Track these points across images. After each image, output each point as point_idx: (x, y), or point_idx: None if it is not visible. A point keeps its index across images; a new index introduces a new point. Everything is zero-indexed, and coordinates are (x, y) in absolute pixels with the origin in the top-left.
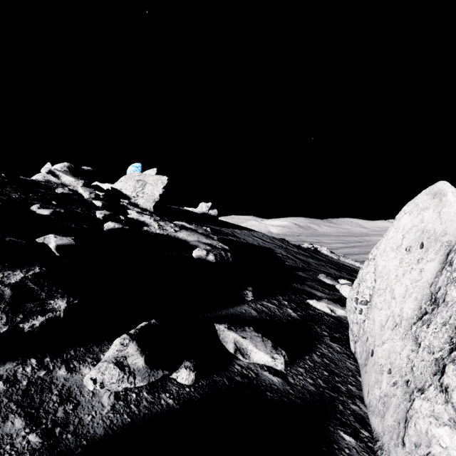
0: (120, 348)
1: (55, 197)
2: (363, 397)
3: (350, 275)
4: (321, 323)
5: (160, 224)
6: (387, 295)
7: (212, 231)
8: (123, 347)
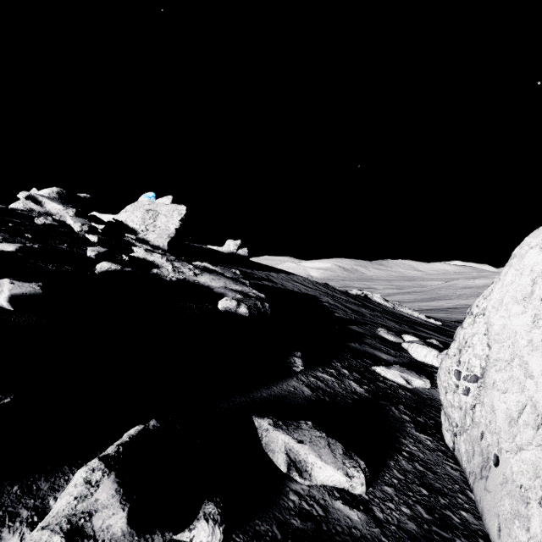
0: (83, 491)
1: (34, 229)
2: (488, 534)
3: (413, 328)
4: (397, 402)
5: (175, 266)
6: (515, 370)
7: (243, 274)
8: (89, 489)
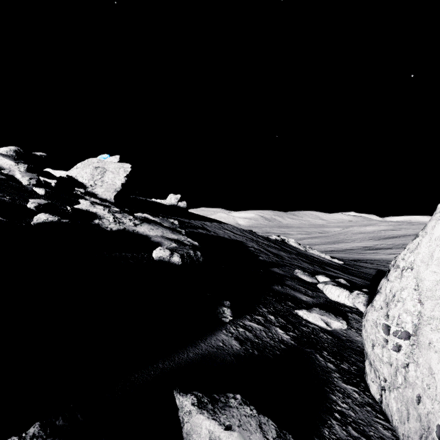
0: None
1: None
2: None
3: (323, 268)
4: (321, 347)
5: (116, 217)
6: None
7: (180, 223)
8: None
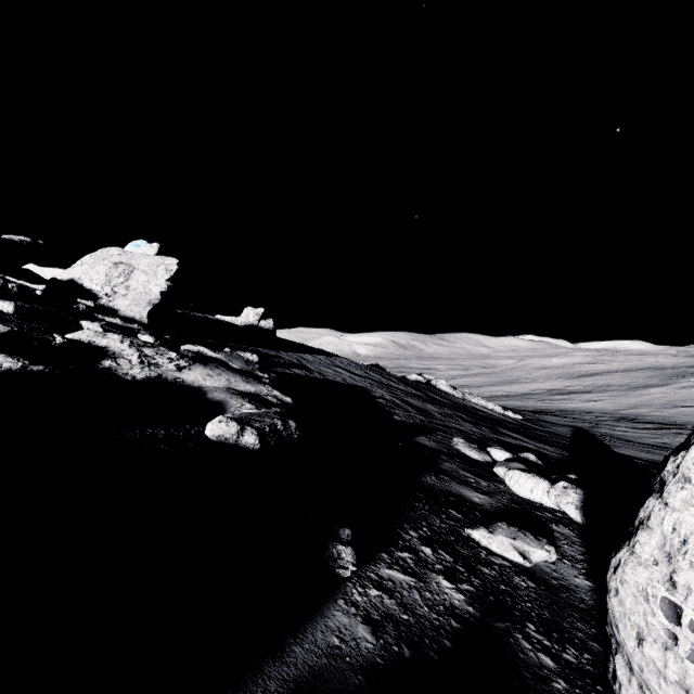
0: None
1: None
2: None
3: (495, 431)
4: (522, 614)
5: (145, 354)
6: None
7: (263, 360)
8: None
